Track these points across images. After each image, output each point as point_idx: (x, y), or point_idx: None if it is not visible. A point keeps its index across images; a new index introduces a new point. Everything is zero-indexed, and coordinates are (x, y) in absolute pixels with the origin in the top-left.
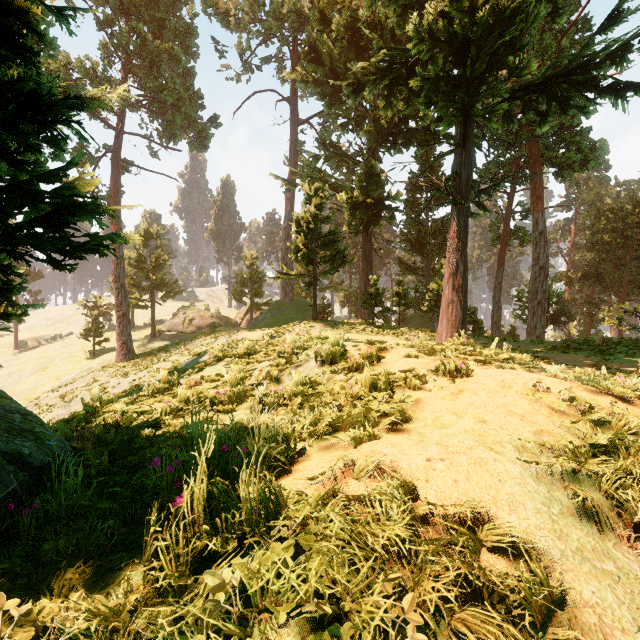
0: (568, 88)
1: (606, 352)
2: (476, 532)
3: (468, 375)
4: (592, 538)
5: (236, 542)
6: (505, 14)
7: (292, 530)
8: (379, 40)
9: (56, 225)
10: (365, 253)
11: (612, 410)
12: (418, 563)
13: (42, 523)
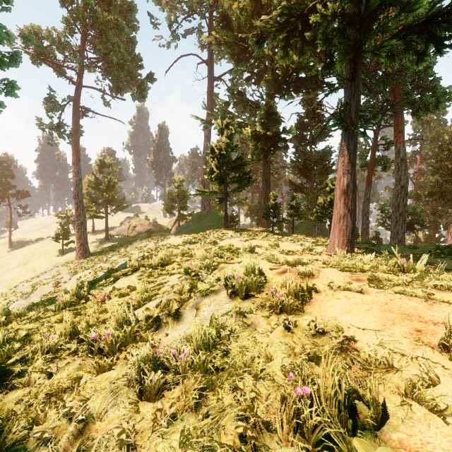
0: (447, 27)
1: None
2: None
3: None
4: None
5: None
6: None
7: None
8: None
9: None
10: (265, 176)
11: None
12: None
13: None
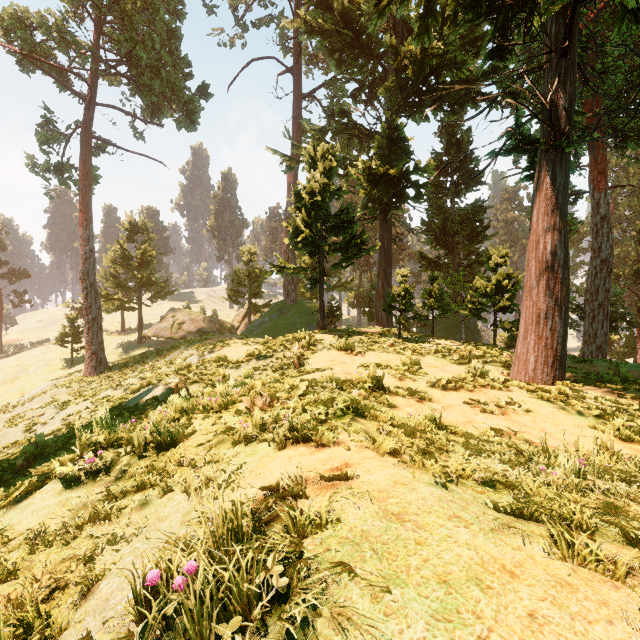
0: None
1: None
2: None
3: None
4: None
5: None
6: None
7: None
8: None
9: None
10: (383, 244)
11: None
12: None
13: None
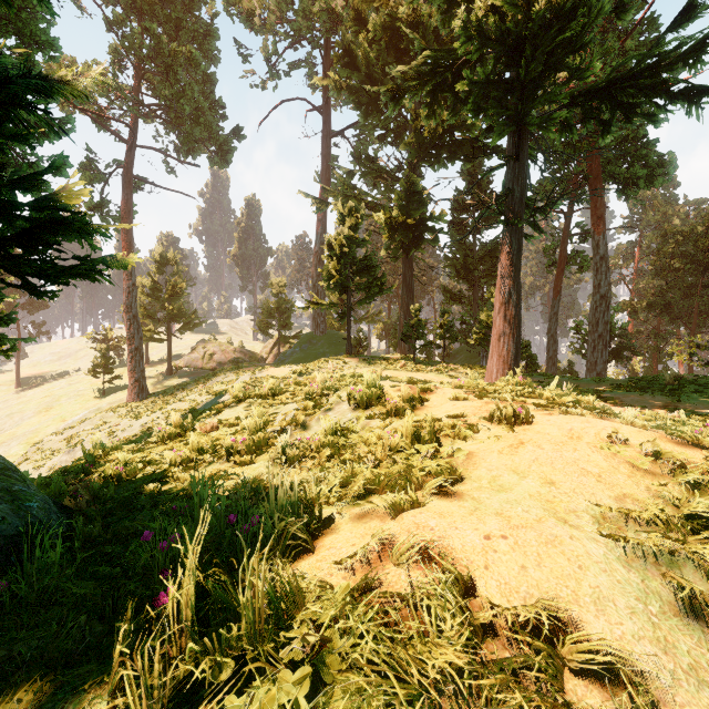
0: (635, 93)
1: (678, 391)
2: (555, 644)
3: (528, 423)
4: (706, 649)
5: (233, 664)
6: (565, 8)
7: (309, 646)
8: (421, 40)
9: (34, 244)
10: (405, 280)
11: (705, 467)
12: (483, 708)
13: (8, 610)
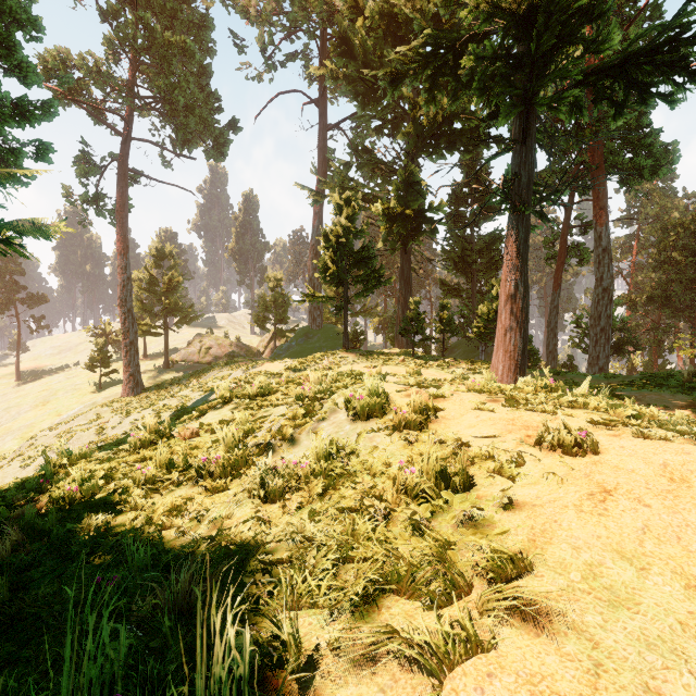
0: (652, 70)
1: None
2: None
3: (597, 451)
4: None
5: None
6: None
7: None
8: (421, 20)
9: None
10: (403, 273)
11: None
12: None
13: None
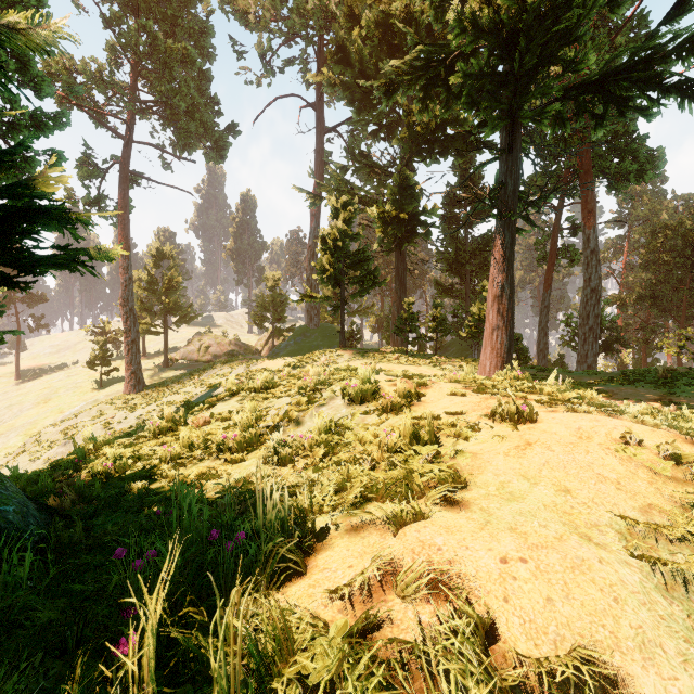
0: (628, 86)
1: (672, 384)
2: None
3: (533, 421)
4: None
5: None
6: None
7: None
8: (414, 35)
9: (7, 231)
10: (398, 274)
11: None
12: None
13: None
